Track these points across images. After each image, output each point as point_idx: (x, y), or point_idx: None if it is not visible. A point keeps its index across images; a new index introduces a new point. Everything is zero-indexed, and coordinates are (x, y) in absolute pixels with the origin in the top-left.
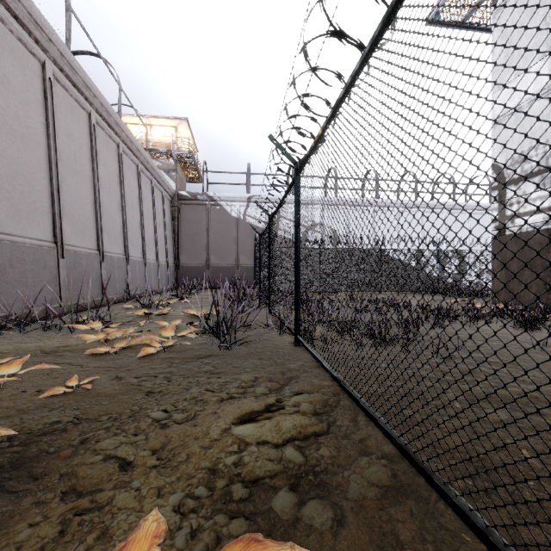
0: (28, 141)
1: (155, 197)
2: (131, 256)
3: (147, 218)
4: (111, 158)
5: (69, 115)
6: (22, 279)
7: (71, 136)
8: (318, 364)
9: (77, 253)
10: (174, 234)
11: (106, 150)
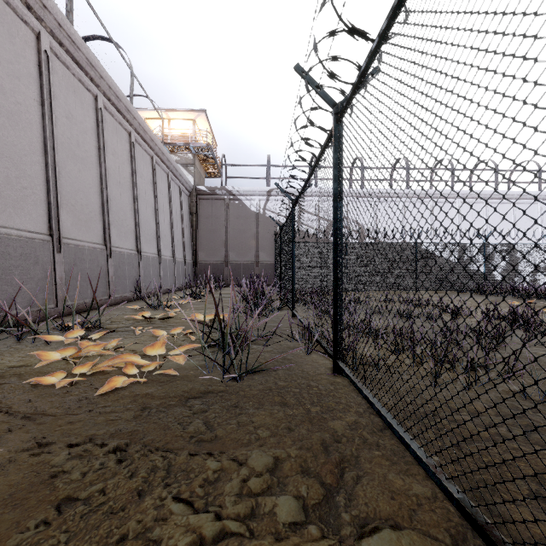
0: (17, 119)
1: (172, 191)
2: (144, 252)
3: (163, 212)
4: (121, 147)
5: (70, 96)
6: (6, 276)
7: (73, 119)
8: (384, 423)
9: (78, 247)
10: (192, 230)
11: (115, 137)
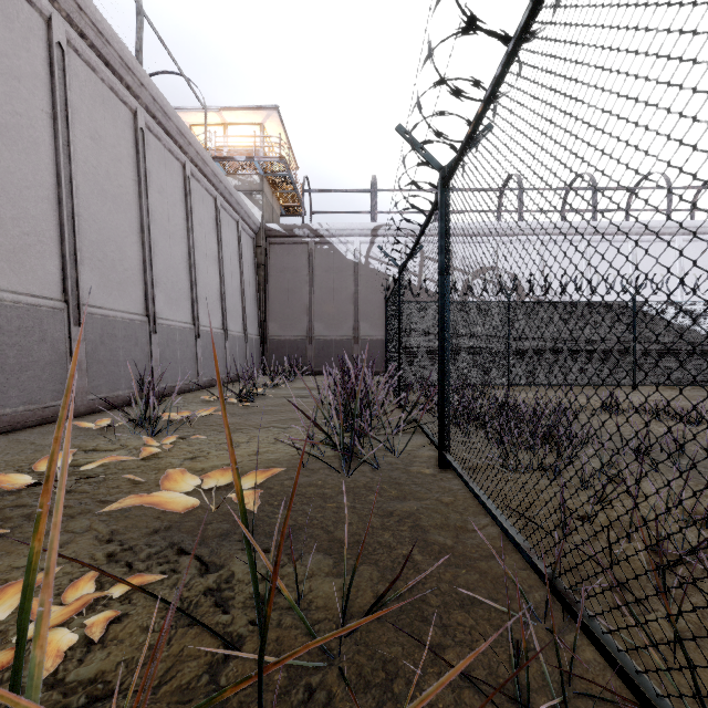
0: None
1: (223, 227)
2: (163, 318)
3: (205, 257)
4: (115, 132)
5: None
6: None
7: None
8: None
9: None
10: (259, 290)
11: (101, 111)
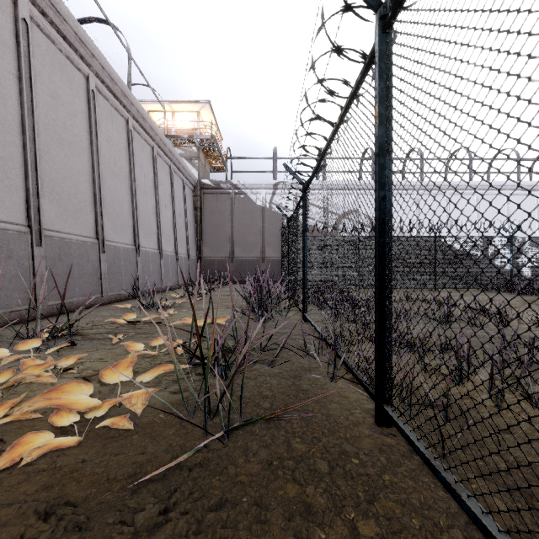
0: None
1: (174, 184)
2: (143, 246)
3: (164, 206)
4: (118, 134)
5: (56, 73)
6: None
7: (60, 99)
8: None
9: (64, 241)
10: (196, 225)
11: (111, 124)
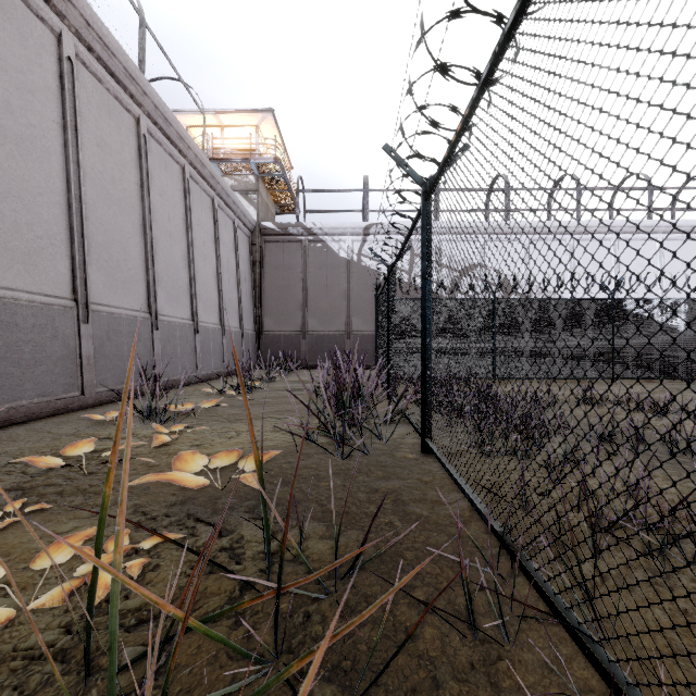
0: None
1: (220, 226)
2: (164, 315)
3: (203, 256)
4: (120, 139)
5: None
6: None
7: None
8: None
9: (0, 301)
10: (254, 287)
11: (106, 119)
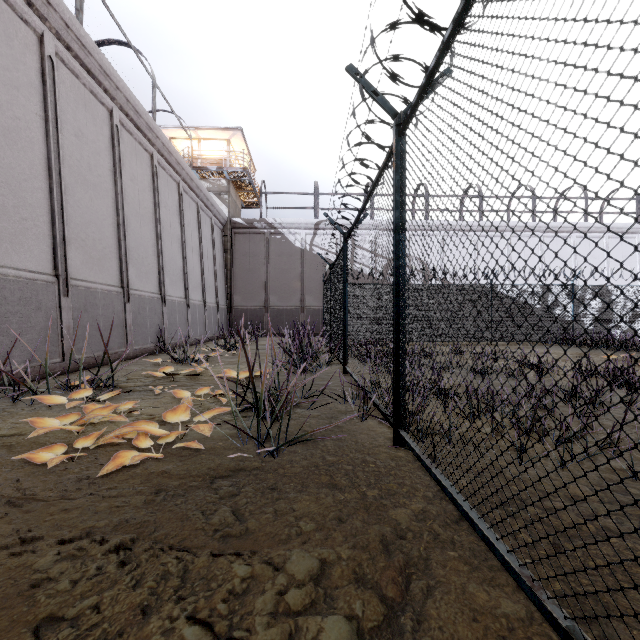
0: (16, 137)
1: (202, 224)
2: (168, 295)
3: (191, 249)
4: (142, 171)
5: (80, 110)
6: (1, 325)
7: (84, 137)
8: (459, 512)
9: (89, 290)
10: (226, 270)
11: (135, 160)
